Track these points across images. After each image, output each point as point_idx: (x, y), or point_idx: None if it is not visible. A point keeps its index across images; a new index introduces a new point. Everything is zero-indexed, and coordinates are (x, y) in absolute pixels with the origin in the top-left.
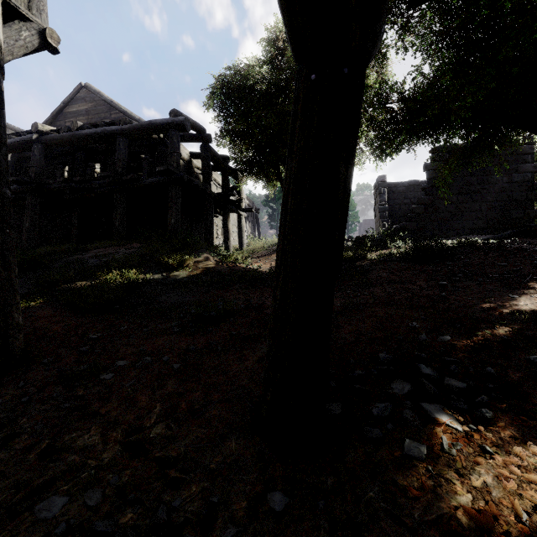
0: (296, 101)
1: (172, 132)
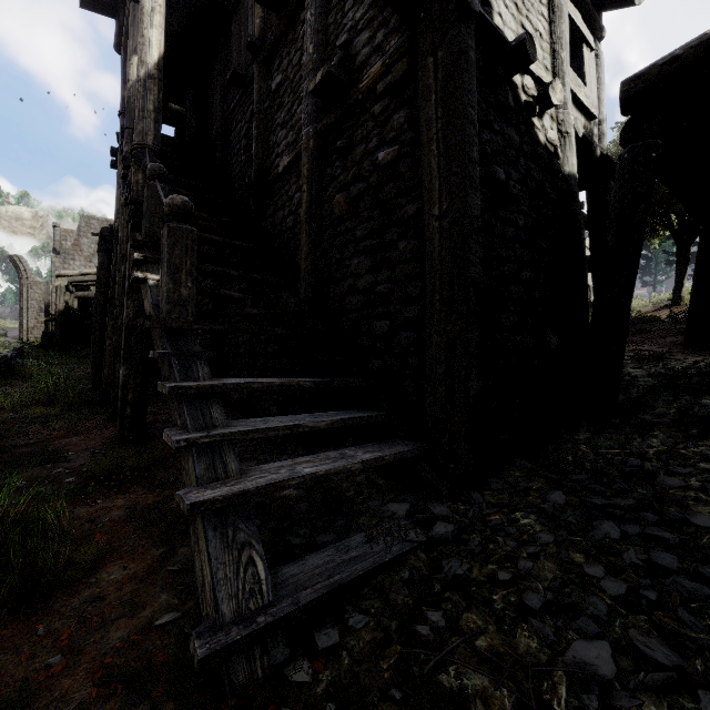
0: (700, 239)
1: None
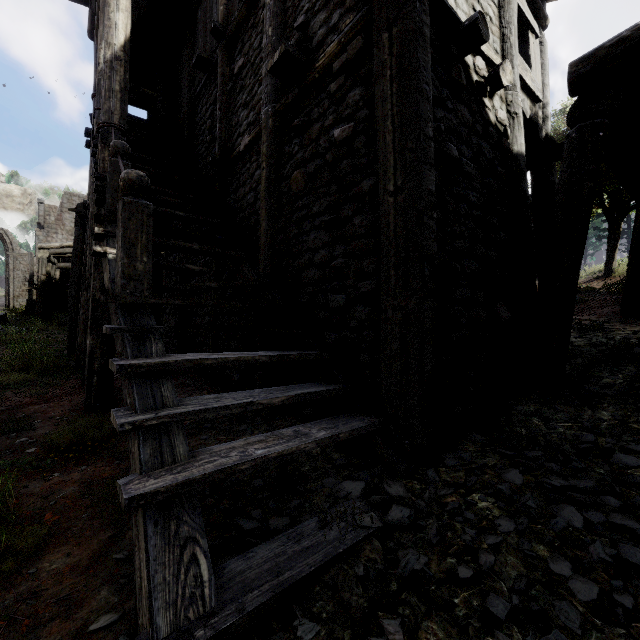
0: (636, 216)
1: None
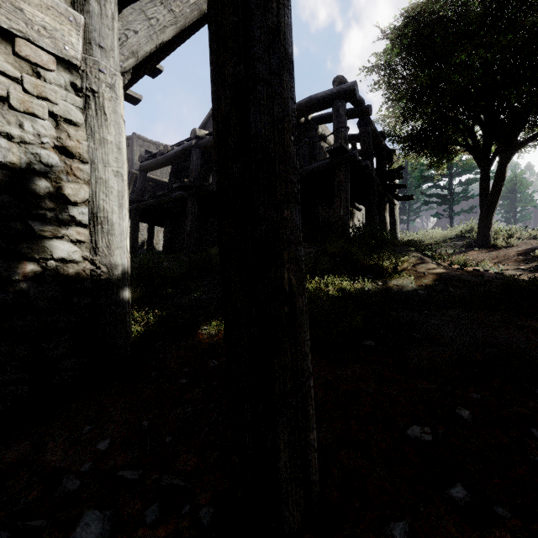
0: None
1: (338, 103)
